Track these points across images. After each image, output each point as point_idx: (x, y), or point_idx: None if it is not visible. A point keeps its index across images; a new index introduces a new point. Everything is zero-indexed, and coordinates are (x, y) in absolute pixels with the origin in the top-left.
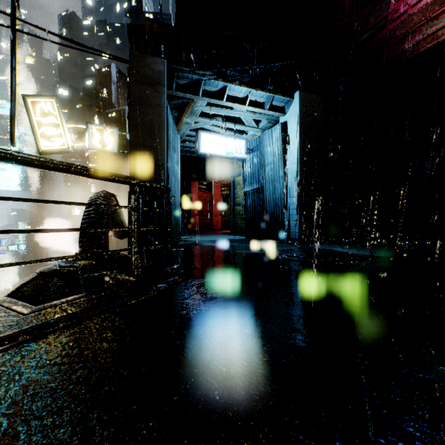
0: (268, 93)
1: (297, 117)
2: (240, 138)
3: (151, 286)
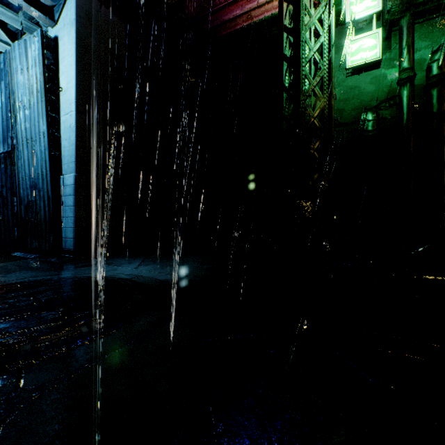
0: None
1: (73, 28)
2: None
3: None
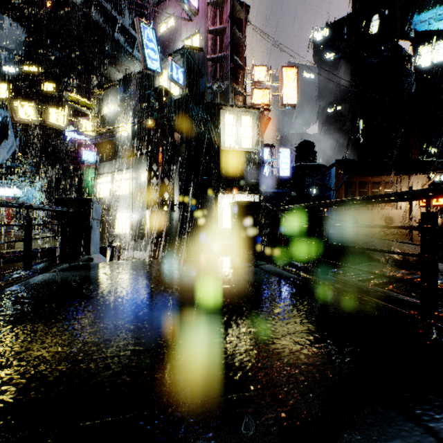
0: (25, 179)
1: (38, 187)
2: (15, 189)
3: None
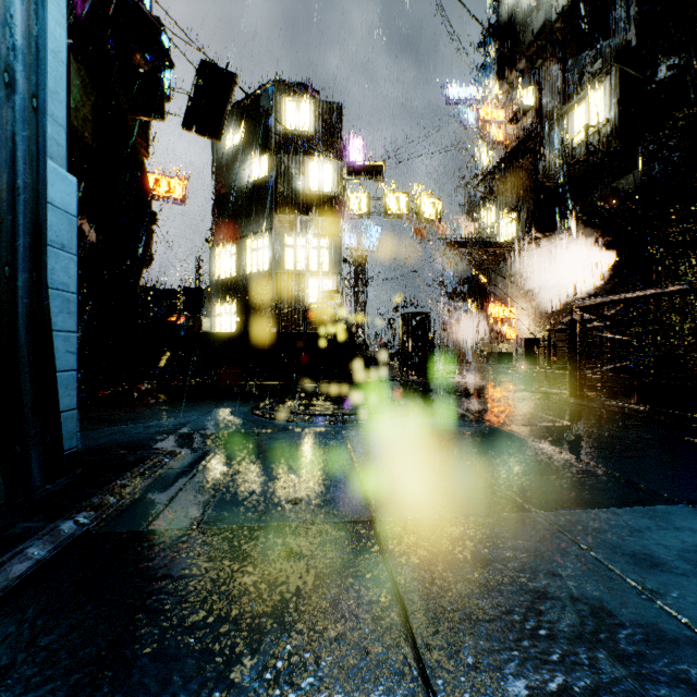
0: None
1: None
2: None
3: (542, 386)
